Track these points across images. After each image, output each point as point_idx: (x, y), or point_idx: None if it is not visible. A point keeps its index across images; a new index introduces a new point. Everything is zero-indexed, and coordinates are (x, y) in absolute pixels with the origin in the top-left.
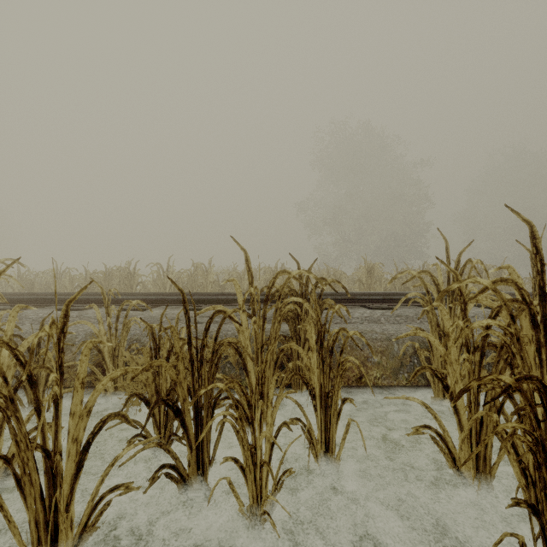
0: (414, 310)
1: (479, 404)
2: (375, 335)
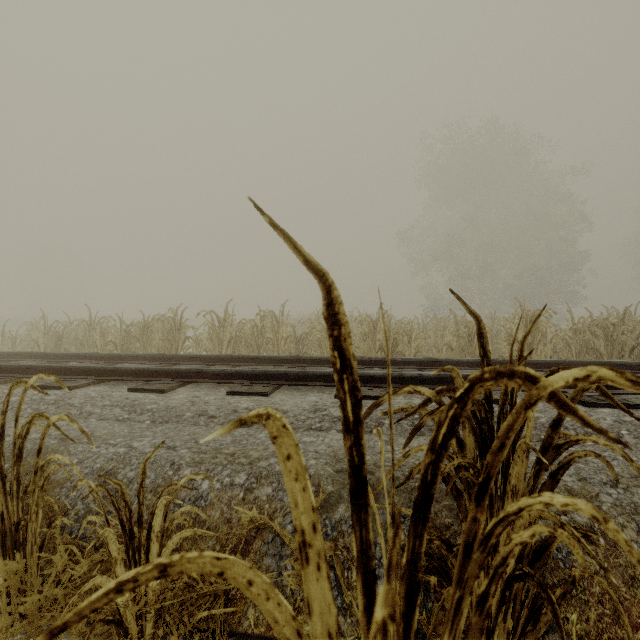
0: None
1: None
2: None
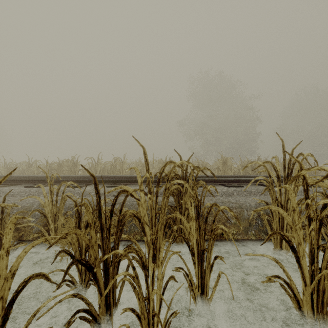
0: (255, 187)
1: (318, 261)
2: (231, 204)
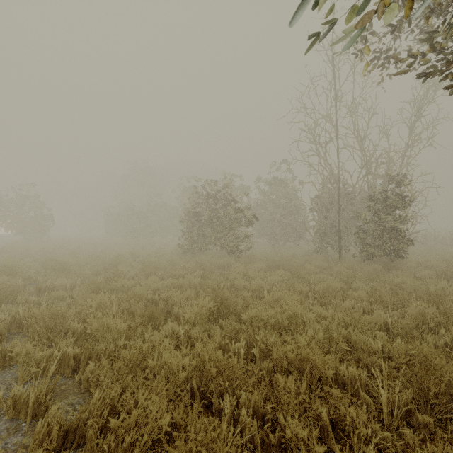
0: None
1: None
2: None
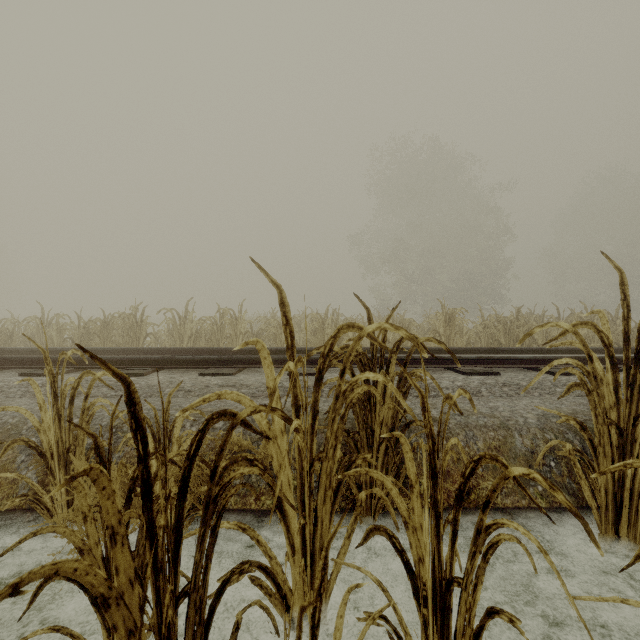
0: (526, 376)
1: None
2: (483, 419)
